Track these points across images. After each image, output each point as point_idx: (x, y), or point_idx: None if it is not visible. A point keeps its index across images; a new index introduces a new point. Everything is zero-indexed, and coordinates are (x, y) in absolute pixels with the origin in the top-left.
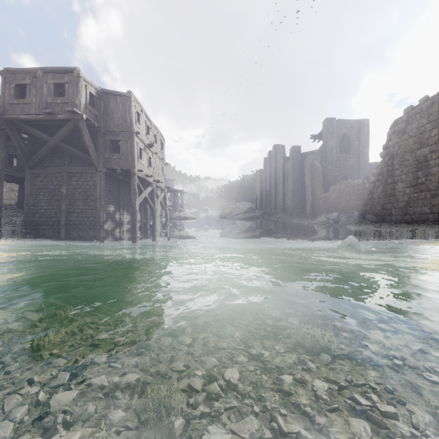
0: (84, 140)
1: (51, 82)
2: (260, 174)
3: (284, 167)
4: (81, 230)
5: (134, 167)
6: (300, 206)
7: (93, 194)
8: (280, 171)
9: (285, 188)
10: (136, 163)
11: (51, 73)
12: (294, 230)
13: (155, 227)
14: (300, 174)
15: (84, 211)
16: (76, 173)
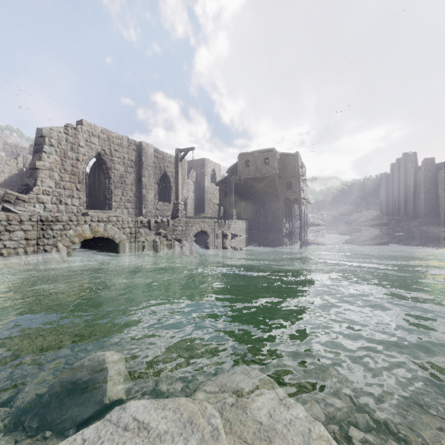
0: (276, 185)
1: (262, 158)
2: (386, 179)
3: (415, 176)
4: (270, 233)
5: (300, 197)
6: (433, 213)
7: (277, 213)
8: (411, 179)
9: (416, 196)
10: (301, 194)
11: (261, 153)
12: (423, 236)
13: (305, 232)
14: (433, 184)
15: (272, 222)
16: (268, 201)
